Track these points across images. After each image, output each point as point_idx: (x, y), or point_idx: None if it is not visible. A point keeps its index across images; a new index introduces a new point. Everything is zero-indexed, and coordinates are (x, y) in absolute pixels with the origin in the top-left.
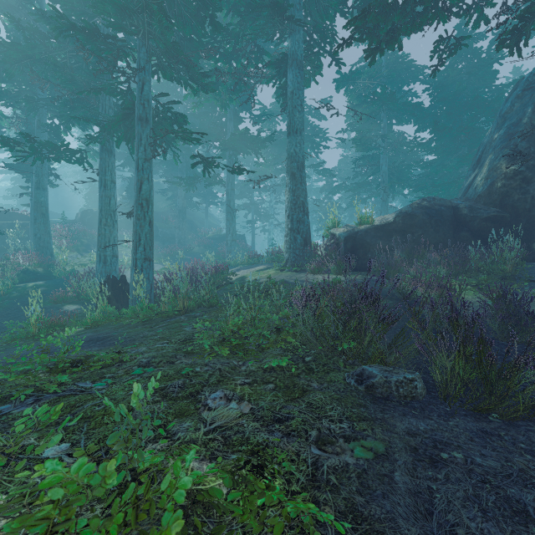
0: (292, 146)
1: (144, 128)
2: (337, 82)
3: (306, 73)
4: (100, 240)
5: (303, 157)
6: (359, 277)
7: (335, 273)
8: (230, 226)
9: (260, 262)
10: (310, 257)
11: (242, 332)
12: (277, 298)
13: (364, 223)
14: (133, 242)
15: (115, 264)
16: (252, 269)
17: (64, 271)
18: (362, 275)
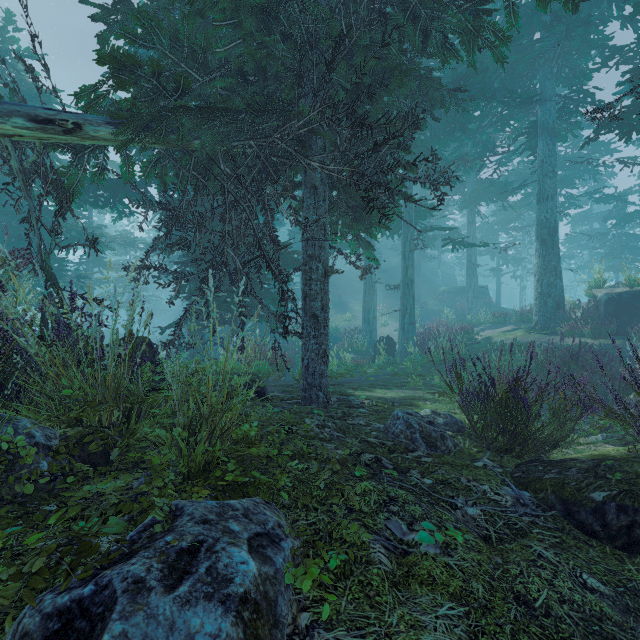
0: (541, 213)
1: (409, 228)
2: (619, 93)
3: (561, 130)
4: (365, 306)
5: (556, 221)
6: (618, 341)
7: (590, 337)
8: (471, 282)
9: (507, 322)
10: (562, 320)
11: (493, 371)
12: (518, 355)
13: (631, 285)
14: (400, 310)
15: (375, 324)
16: (498, 330)
17: (331, 328)
18: (623, 340)
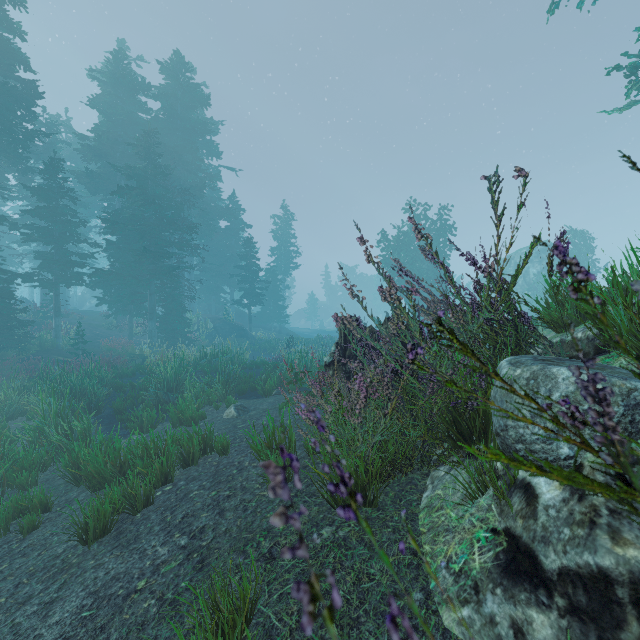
0: None
1: None
2: None
3: None
4: None
5: None
6: None
7: None
8: None
9: None
10: None
11: None
12: None
13: None
14: None
15: None
16: None
17: None
18: None
